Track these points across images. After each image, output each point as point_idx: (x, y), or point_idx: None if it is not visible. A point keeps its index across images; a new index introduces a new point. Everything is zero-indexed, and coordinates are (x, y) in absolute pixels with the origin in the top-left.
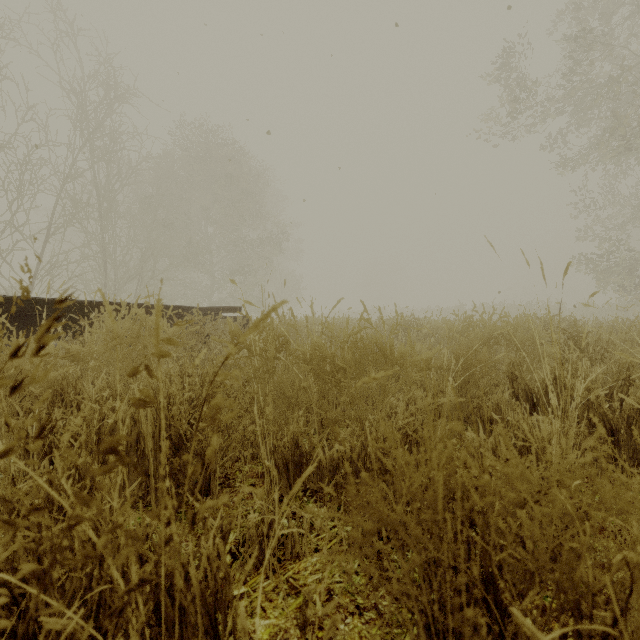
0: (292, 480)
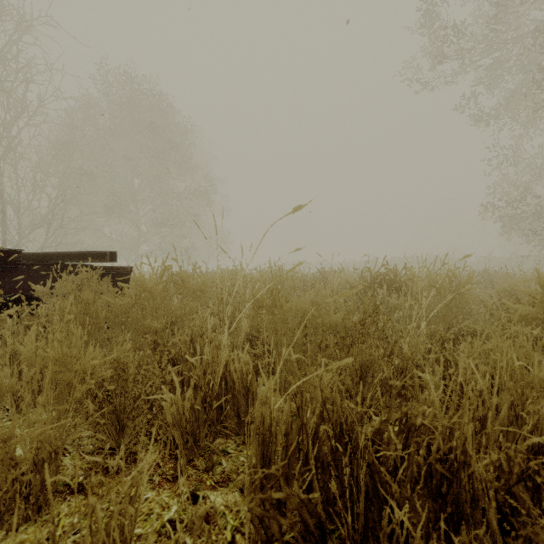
0: None
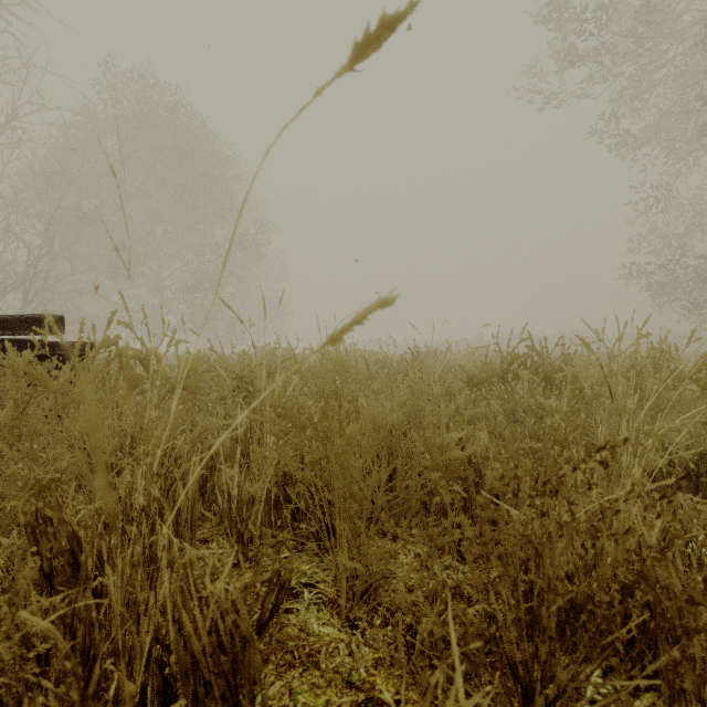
0: None
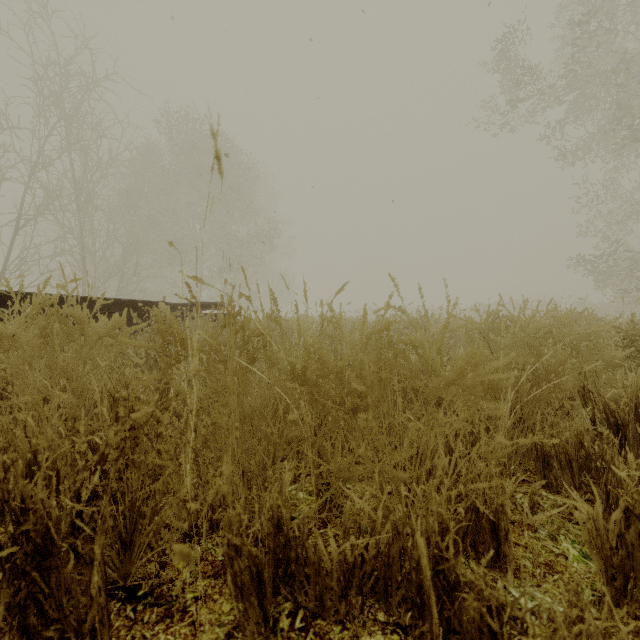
0: (269, 600)
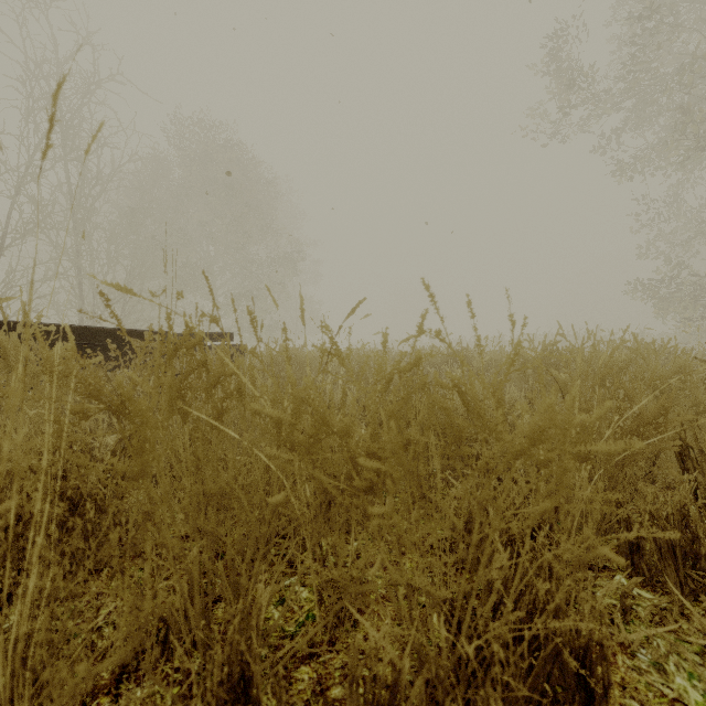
0: None
